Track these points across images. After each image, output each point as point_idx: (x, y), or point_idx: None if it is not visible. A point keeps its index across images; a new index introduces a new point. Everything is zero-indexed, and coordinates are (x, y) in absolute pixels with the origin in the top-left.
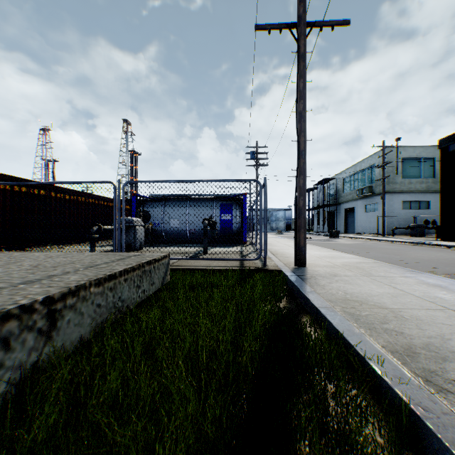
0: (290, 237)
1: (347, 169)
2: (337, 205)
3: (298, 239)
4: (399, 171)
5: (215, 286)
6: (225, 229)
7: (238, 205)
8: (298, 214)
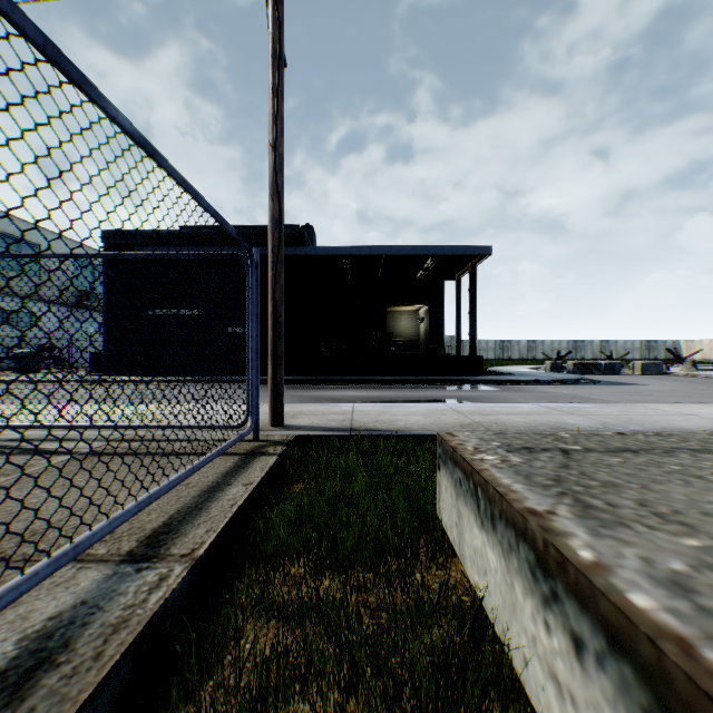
0: None
1: None
2: None
3: (279, 377)
4: None
5: None
6: None
7: None
8: (279, 333)
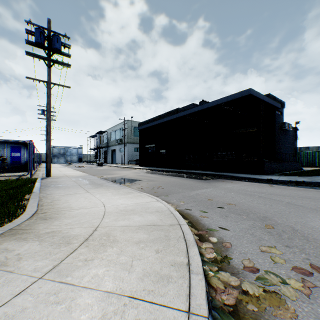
0: (74, 166)
1: (112, 127)
2: (108, 147)
3: (47, 166)
4: (133, 133)
5: (1, 183)
6: (16, 162)
7: (26, 147)
8: (47, 156)
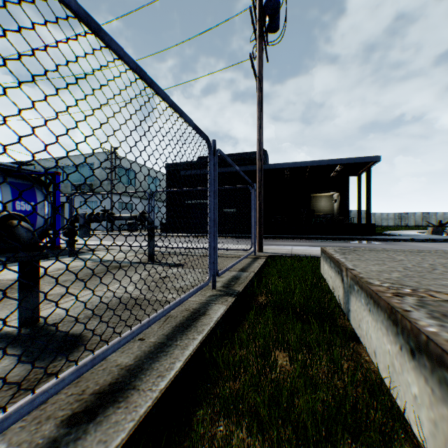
0: None
1: (53, 159)
2: None
3: (261, 232)
4: (117, 176)
5: None
6: None
7: (45, 189)
8: (261, 214)
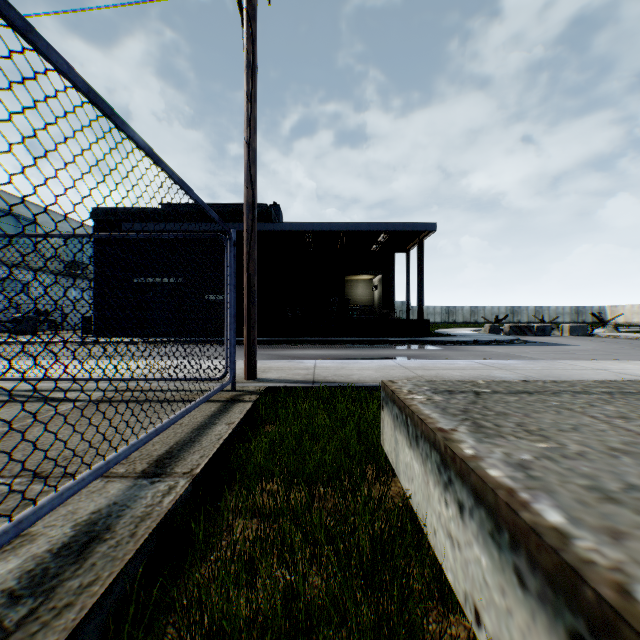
0: None
1: None
2: None
3: (252, 338)
4: None
5: None
6: None
7: None
8: (252, 300)
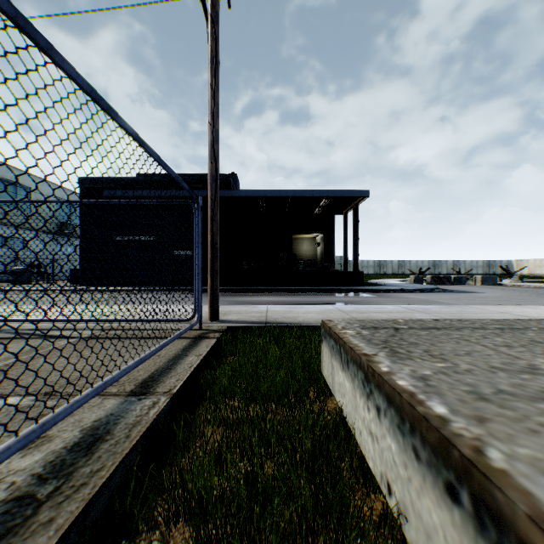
0: None
1: None
2: None
3: (215, 286)
4: None
5: None
6: None
7: None
8: (215, 255)
